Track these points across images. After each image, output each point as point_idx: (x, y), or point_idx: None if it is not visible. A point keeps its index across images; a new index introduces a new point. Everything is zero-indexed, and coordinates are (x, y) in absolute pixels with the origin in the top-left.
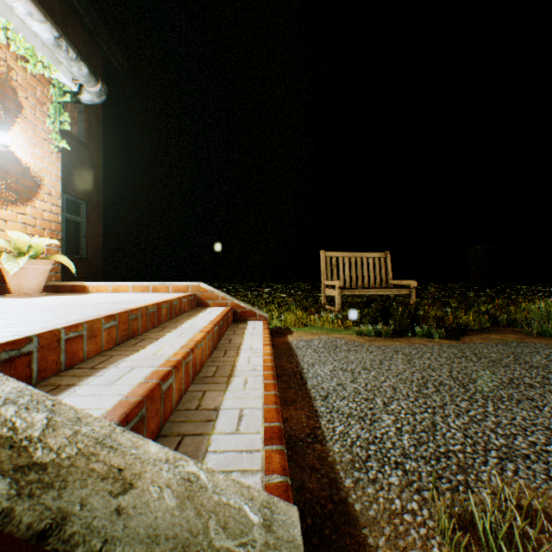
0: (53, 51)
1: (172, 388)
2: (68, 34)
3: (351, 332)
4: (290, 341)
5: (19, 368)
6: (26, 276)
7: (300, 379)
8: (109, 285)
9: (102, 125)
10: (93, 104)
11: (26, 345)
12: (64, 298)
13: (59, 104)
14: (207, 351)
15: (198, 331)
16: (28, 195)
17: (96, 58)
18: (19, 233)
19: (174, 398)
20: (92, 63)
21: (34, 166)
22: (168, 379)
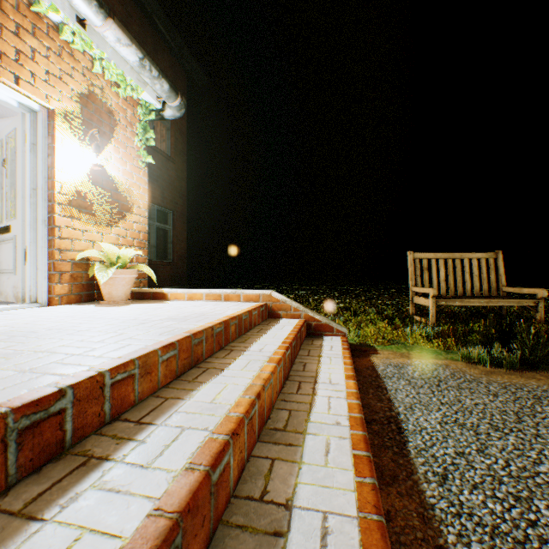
0: (139, 72)
1: (229, 466)
2: (158, 61)
3: (455, 356)
4: (374, 364)
5: (46, 433)
6: (115, 285)
7: (397, 432)
8: (185, 293)
9: (186, 139)
10: (178, 121)
11: (56, 402)
12: (142, 309)
13: (145, 123)
14: (277, 386)
15: (267, 360)
16: (120, 209)
17: (180, 79)
18: (109, 245)
19: (232, 479)
20: (178, 84)
21: (125, 182)
22: (222, 460)
